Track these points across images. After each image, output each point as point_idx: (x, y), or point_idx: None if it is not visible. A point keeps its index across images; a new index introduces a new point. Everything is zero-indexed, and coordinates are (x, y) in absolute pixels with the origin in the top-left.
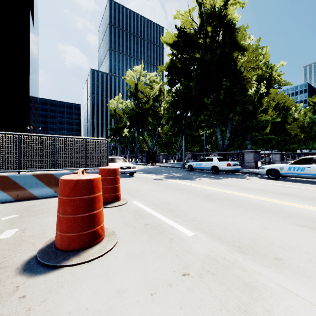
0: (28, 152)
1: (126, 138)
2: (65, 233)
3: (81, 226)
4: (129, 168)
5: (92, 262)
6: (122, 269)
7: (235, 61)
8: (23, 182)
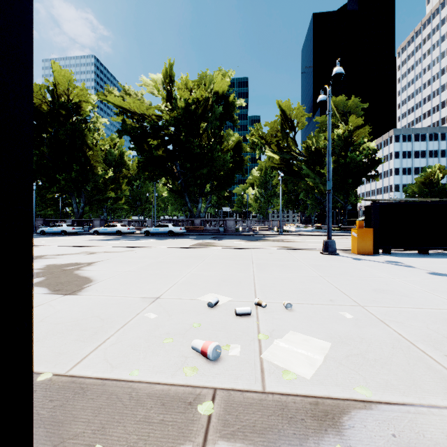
0: None
1: None
2: None
3: None
4: None
5: None
6: None
7: (85, 151)
8: None
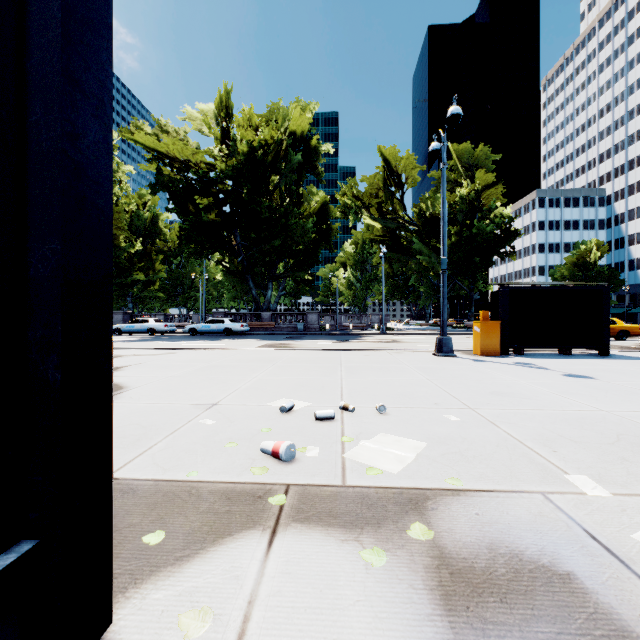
0: None
1: None
2: None
3: None
4: None
5: None
6: None
7: None
8: None
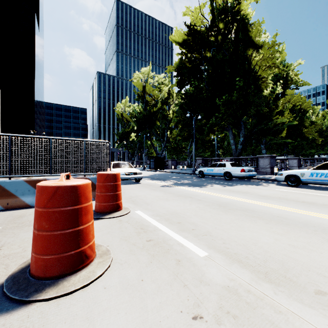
0: (20, 156)
1: (134, 144)
2: (41, 255)
3: (62, 246)
4: (135, 174)
5: (73, 295)
6: (111, 307)
7: (249, 60)
8: (14, 189)
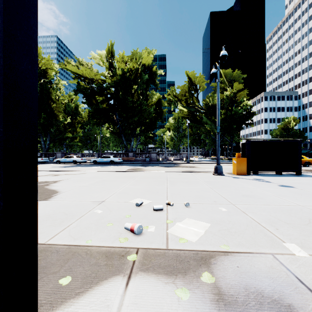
0: None
1: None
2: None
3: None
4: None
5: None
6: None
7: (50, 104)
8: None
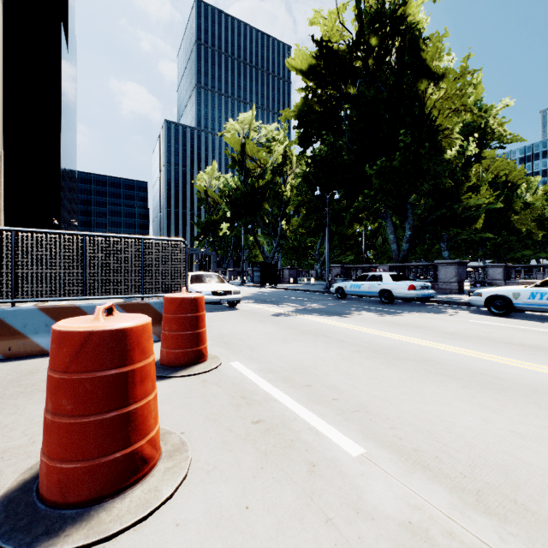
0: (31, 265)
1: (226, 240)
2: (57, 461)
3: (97, 443)
4: (228, 294)
5: (117, 540)
6: None
7: (421, 99)
8: (21, 323)
